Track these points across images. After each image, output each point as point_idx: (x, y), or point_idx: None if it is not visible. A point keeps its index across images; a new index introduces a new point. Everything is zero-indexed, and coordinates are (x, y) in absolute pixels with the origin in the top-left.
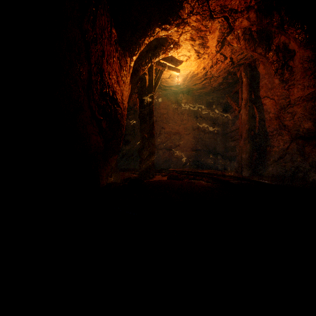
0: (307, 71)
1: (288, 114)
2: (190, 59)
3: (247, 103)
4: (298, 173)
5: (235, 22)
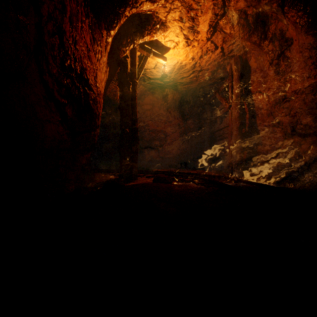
0: (308, 61)
1: (284, 109)
2: (178, 46)
3: (238, 98)
4: (292, 172)
5: (231, 1)
